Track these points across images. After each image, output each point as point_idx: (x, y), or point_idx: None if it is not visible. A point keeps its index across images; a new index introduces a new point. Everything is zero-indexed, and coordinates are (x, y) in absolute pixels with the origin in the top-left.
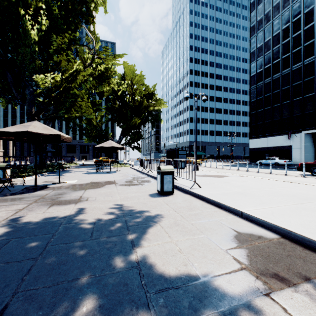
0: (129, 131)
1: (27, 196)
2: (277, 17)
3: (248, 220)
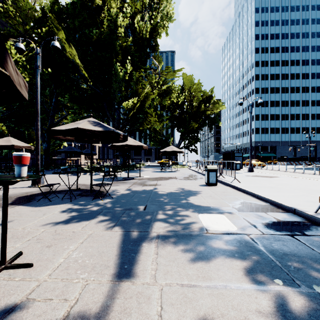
0: (187, 135)
1: (128, 182)
2: None
3: (258, 198)
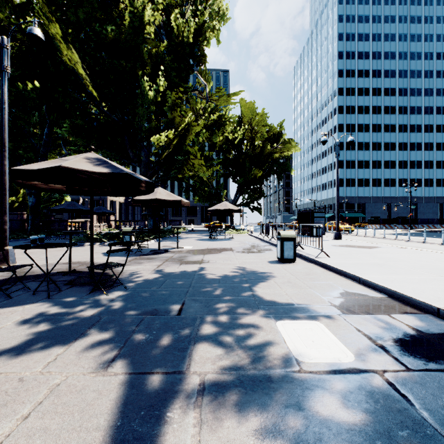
0: (247, 187)
1: (157, 257)
2: None
3: (364, 285)
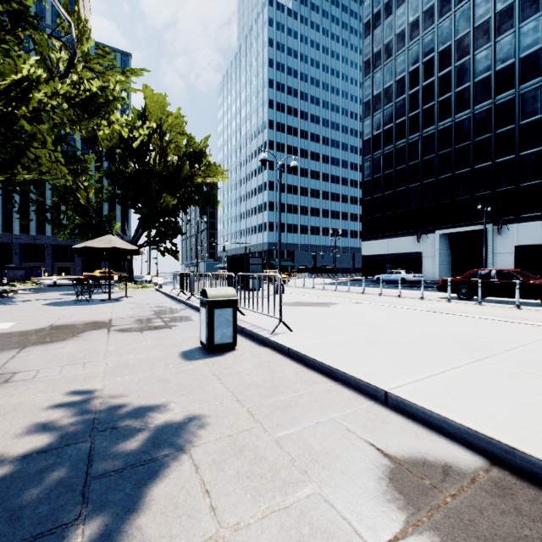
0: (154, 219)
1: None
2: (401, 51)
3: (402, 412)
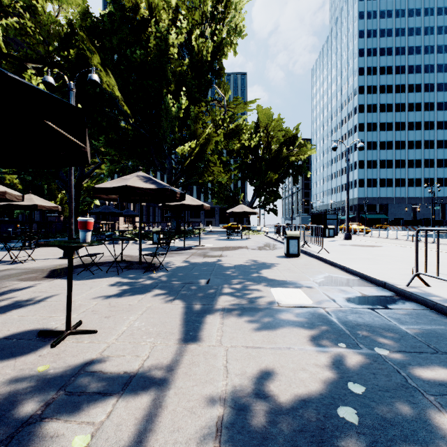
0: (263, 190)
1: (184, 252)
2: None
3: (347, 272)
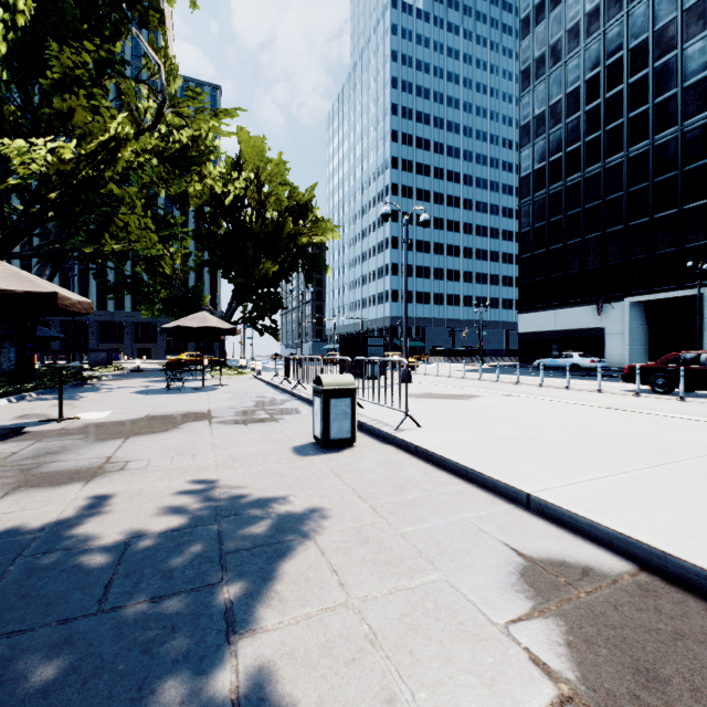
0: (251, 290)
1: None
2: (575, 53)
3: (546, 517)
